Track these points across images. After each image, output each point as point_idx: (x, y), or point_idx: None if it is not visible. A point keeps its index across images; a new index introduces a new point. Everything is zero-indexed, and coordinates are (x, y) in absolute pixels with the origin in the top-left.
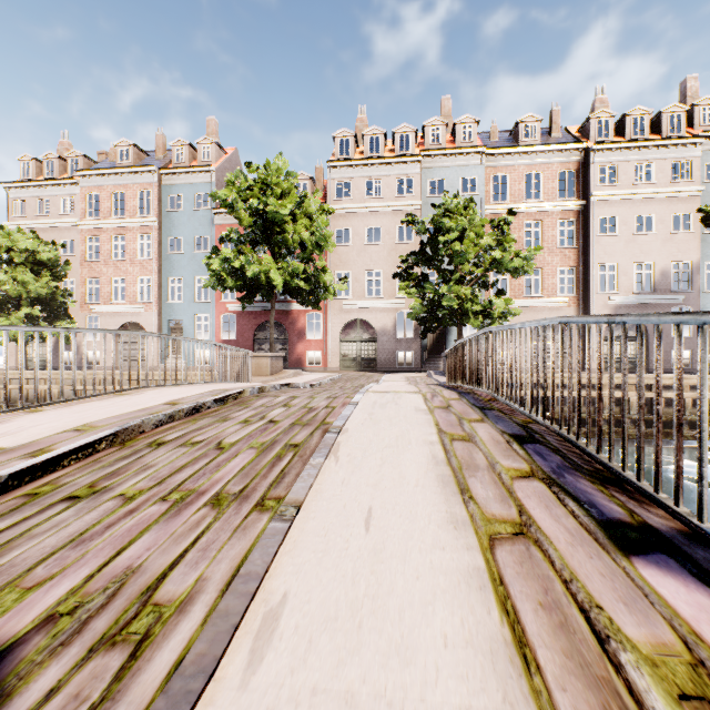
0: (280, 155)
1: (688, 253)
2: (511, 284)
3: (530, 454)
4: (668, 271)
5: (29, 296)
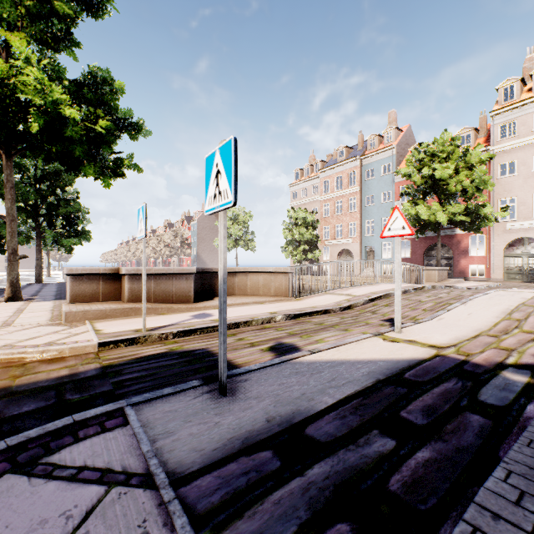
0: (444, 132)
1: None
2: None
3: None
4: None
5: (303, 240)
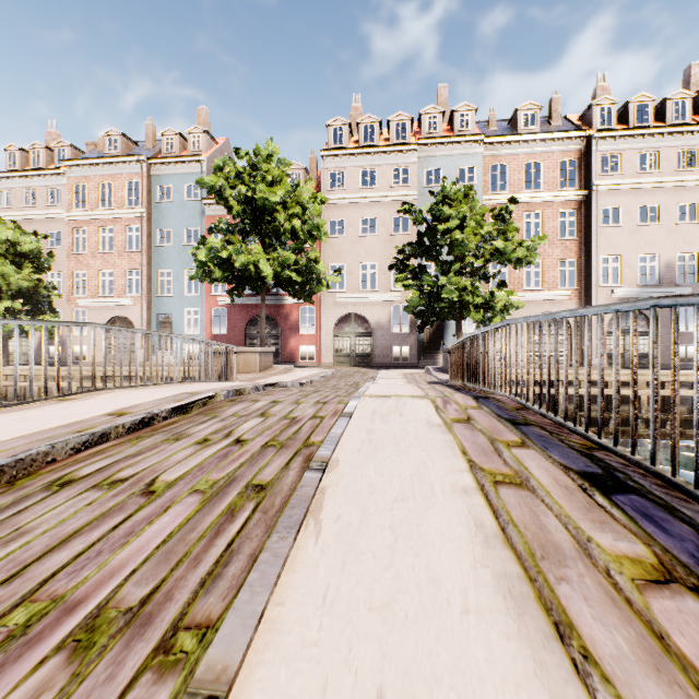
0: (270, 141)
1: (694, 244)
2: (511, 277)
3: (634, 517)
4: (673, 263)
5: (10, 289)
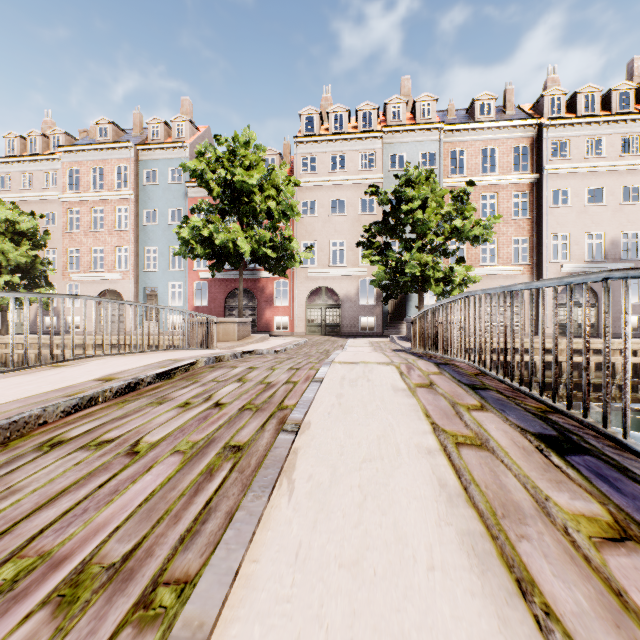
0: (247, 128)
1: (637, 223)
2: (468, 253)
3: (589, 477)
4: (618, 240)
5: (9, 264)
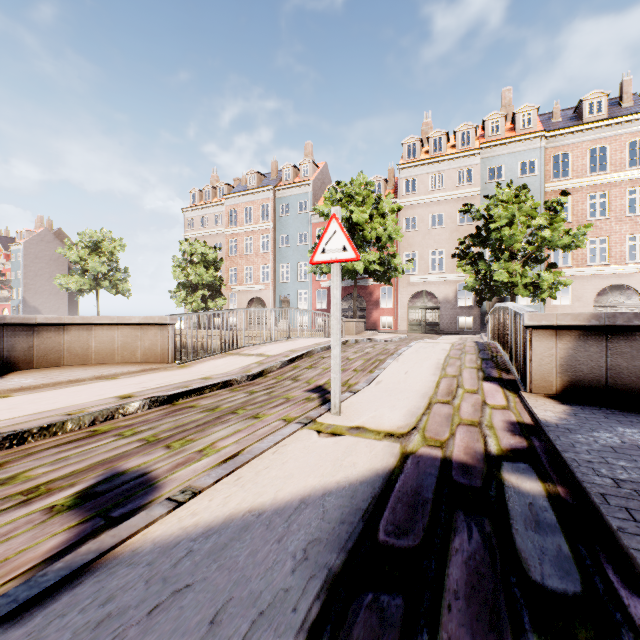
0: (361, 173)
1: None
2: (573, 254)
3: (482, 363)
4: None
5: (202, 283)
